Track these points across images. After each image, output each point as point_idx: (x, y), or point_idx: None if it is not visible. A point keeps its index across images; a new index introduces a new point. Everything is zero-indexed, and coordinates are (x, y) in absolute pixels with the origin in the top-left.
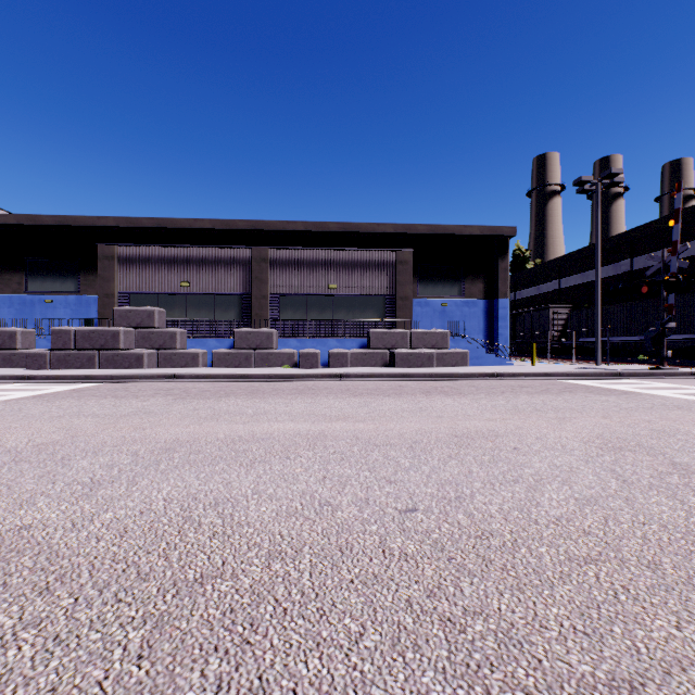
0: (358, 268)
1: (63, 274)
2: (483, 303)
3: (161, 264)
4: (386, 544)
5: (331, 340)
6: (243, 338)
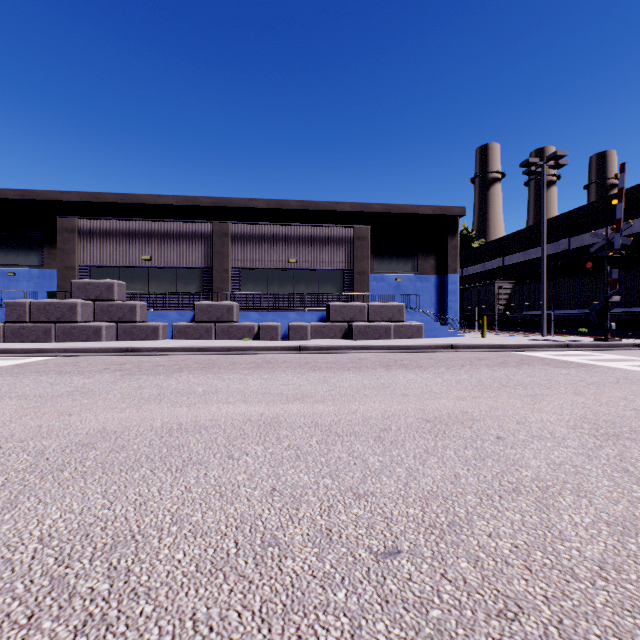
0: (318, 244)
1: (26, 247)
2: (435, 278)
3: (122, 237)
4: (361, 639)
5: (291, 313)
6: (204, 311)
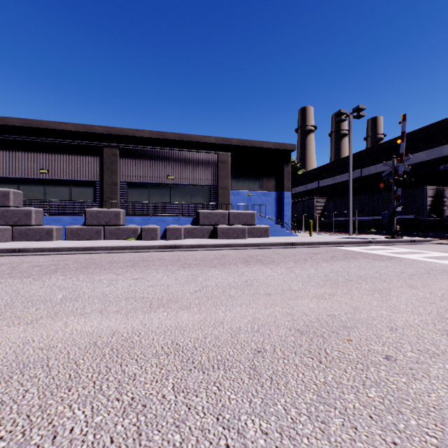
0: (190, 165)
1: None
2: (275, 194)
3: (21, 153)
4: None
5: (169, 218)
6: (94, 216)
